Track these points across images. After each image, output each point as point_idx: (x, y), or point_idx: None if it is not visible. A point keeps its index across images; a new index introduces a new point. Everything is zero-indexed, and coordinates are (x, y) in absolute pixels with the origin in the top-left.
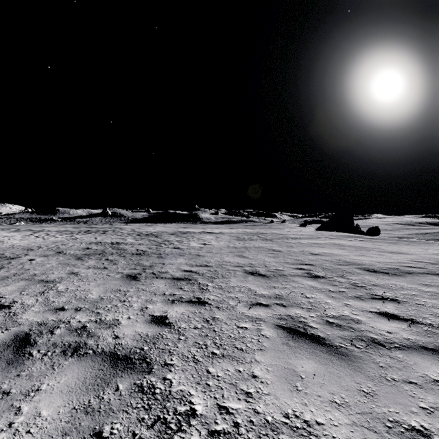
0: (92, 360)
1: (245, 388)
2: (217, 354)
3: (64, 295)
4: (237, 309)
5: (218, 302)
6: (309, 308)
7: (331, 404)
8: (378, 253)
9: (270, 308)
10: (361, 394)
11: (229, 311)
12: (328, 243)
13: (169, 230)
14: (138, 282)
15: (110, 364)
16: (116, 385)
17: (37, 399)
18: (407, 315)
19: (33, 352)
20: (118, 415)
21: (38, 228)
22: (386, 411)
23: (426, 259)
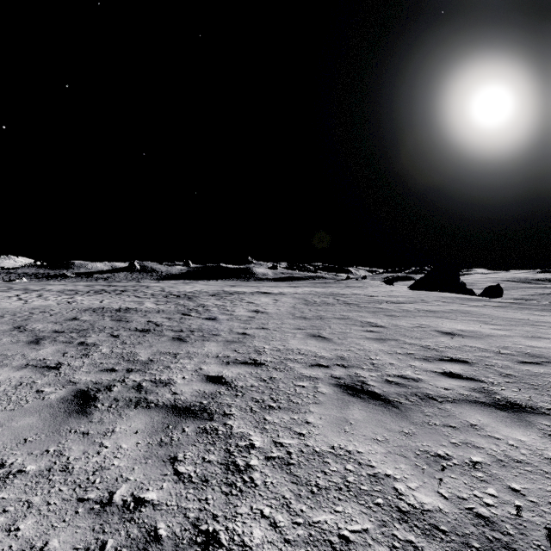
0: None
1: None
2: None
3: None
4: None
5: None
6: None
7: None
8: None
9: None
10: None
11: None
12: (448, 310)
13: (210, 290)
14: (82, 422)
15: None
16: None
17: None
18: None
19: None
20: None
21: (40, 286)
22: None
23: None
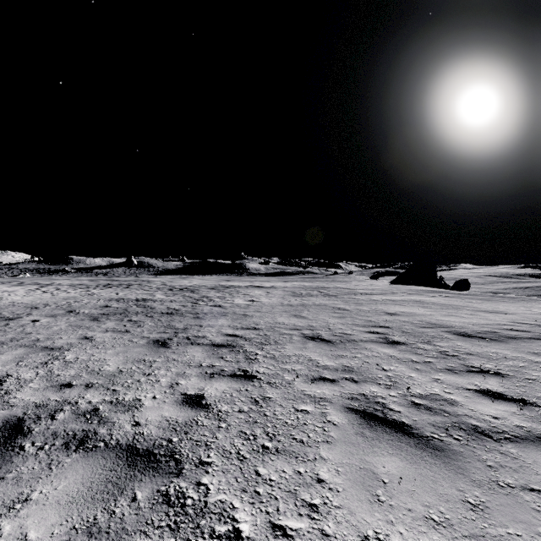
0: (103, 456)
1: (308, 498)
2: (270, 449)
3: (73, 366)
4: (295, 385)
5: (270, 377)
6: (387, 384)
7: (427, 522)
8: (470, 312)
9: (337, 384)
10: (466, 506)
11: (284, 388)
12: (406, 299)
13: (208, 284)
14: (168, 349)
15: (127, 462)
16: (133, 494)
17: (24, 514)
18: (516, 393)
19: (26, 444)
20: (133, 538)
21: (47, 281)
22: (504, 534)
23: (531, 320)
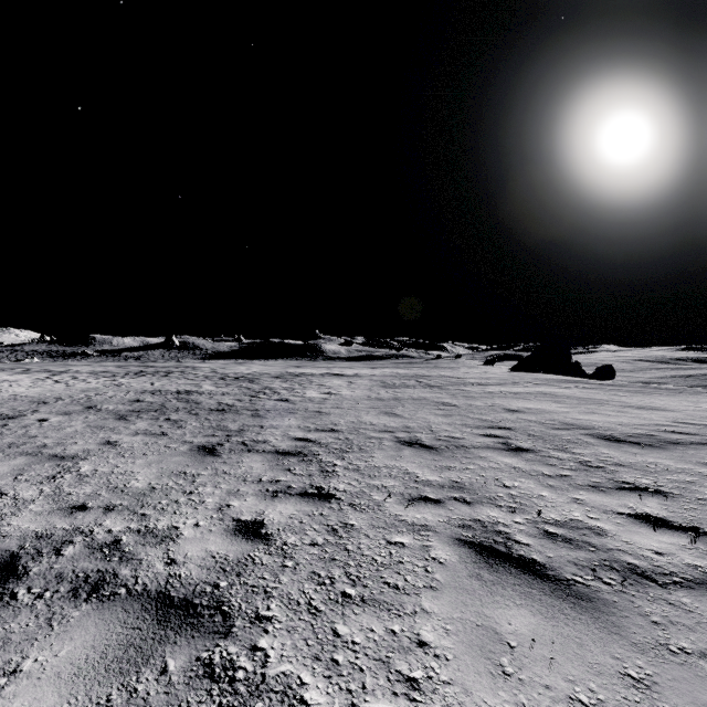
0: (124, 608)
1: (406, 669)
2: (352, 598)
3: (90, 482)
4: (386, 507)
5: (353, 496)
6: (511, 506)
7: (572, 705)
8: (617, 409)
9: (444, 506)
10: (626, 682)
11: (372, 511)
12: (532, 392)
13: (272, 371)
14: (218, 458)
15: (156, 617)
16: (164, 662)
17: (10, 692)
18: (685, 519)
19: (20, 591)
20: None
21: (61, 367)
22: None
23: (699, 419)
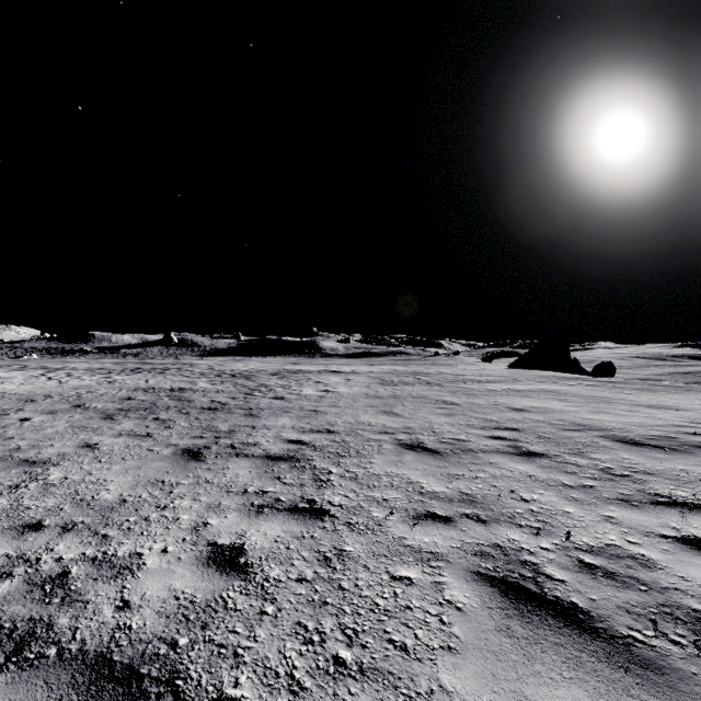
0: (47, 682)
1: None
2: (348, 666)
3: (55, 492)
4: (388, 528)
5: (349, 512)
6: (533, 526)
7: None
8: (627, 408)
9: (455, 526)
10: None
11: (372, 533)
12: (535, 389)
13: (269, 368)
14: (202, 464)
15: (85, 698)
16: None
17: None
18: None
19: None
20: None
21: (58, 364)
22: None
23: None
